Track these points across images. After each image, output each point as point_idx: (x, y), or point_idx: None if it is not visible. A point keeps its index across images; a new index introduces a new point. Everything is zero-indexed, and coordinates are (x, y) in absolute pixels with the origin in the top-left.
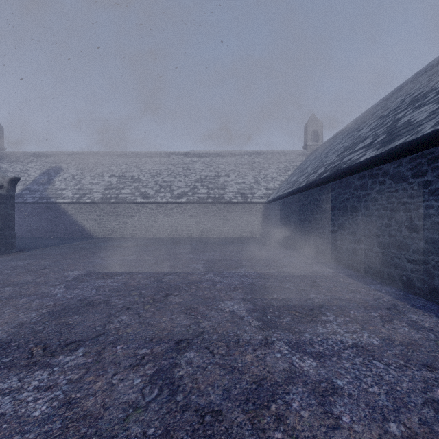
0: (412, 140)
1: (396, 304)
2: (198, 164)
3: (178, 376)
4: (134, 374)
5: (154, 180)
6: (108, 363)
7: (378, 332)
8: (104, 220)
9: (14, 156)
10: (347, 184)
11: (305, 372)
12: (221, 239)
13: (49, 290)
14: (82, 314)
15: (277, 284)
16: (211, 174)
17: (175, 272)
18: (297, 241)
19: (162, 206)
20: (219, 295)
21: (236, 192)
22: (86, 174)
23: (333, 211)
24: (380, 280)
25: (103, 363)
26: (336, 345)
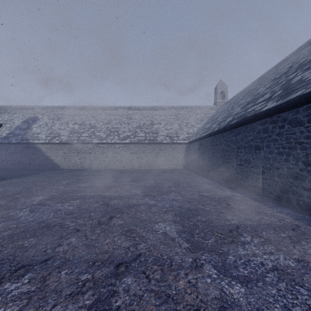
0: (309, 92)
1: (298, 225)
2: (138, 115)
3: (115, 307)
4: (72, 305)
5: (106, 127)
6: (50, 291)
7: (291, 253)
8: (69, 156)
9: (2, 109)
10: (251, 128)
11: (236, 300)
12: (154, 169)
13: (15, 213)
14: (38, 236)
15: (199, 207)
16: (147, 122)
17: (119, 197)
18: (211, 171)
19: (112, 145)
20: (153, 217)
21: (166, 135)
22: (56, 122)
23: (240, 149)
24: (279, 203)
25: (45, 292)
26: (258, 268)
